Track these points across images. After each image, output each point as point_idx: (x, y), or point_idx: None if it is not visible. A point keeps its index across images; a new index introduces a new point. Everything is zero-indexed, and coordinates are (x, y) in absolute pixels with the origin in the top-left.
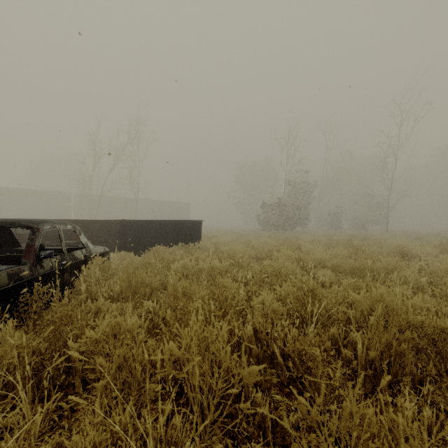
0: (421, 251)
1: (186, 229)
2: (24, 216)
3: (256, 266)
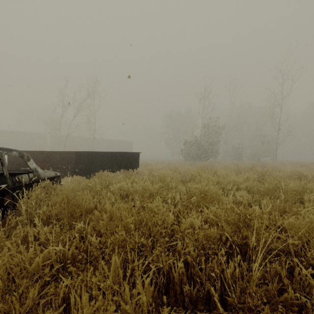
0: (313, 176)
1: (127, 158)
2: None
3: (182, 188)
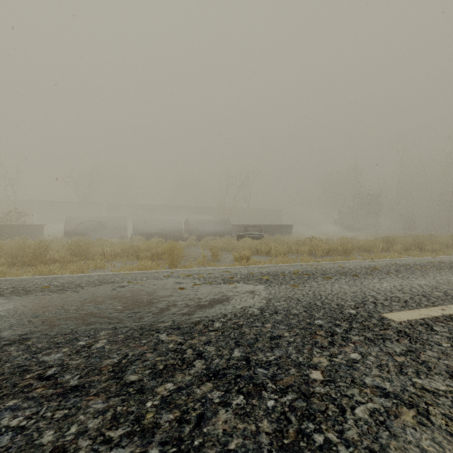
0: None
1: (285, 228)
2: (183, 222)
3: None
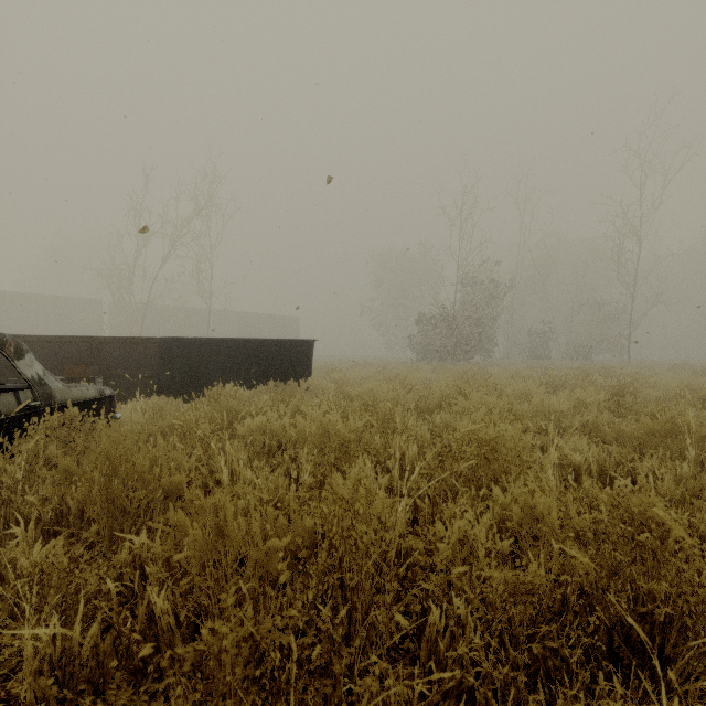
0: None
1: (285, 355)
2: None
3: (423, 428)
